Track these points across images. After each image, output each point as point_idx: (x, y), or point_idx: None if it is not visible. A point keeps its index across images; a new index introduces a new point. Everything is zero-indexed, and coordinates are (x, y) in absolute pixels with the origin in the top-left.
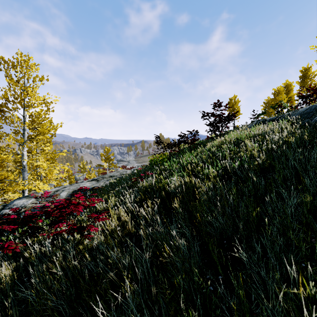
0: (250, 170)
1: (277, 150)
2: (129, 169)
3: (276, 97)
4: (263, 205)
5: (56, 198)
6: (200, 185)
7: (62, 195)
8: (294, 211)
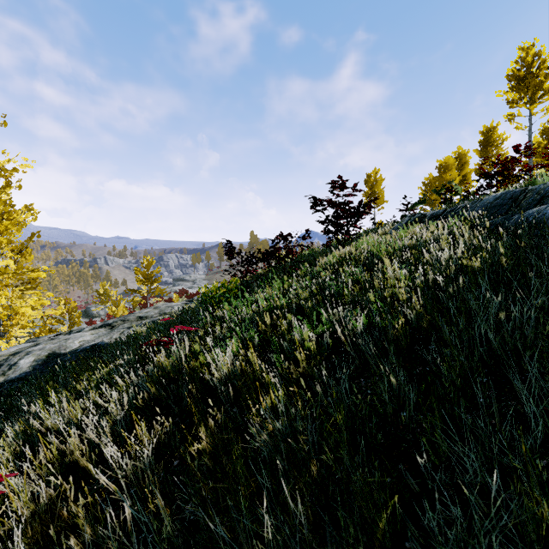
0: (389, 339)
1: (446, 286)
2: (191, 296)
3: (442, 175)
4: (412, 458)
5: (6, 373)
6: (273, 380)
7: (23, 364)
8: (496, 498)
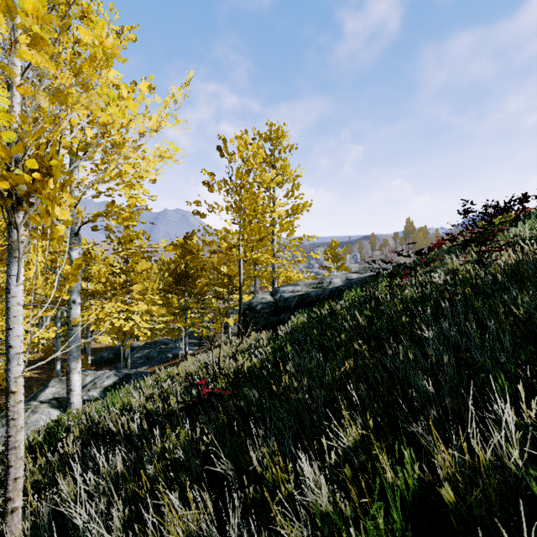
0: None
1: None
2: None
3: None
4: None
5: (330, 284)
6: None
7: (336, 281)
8: None
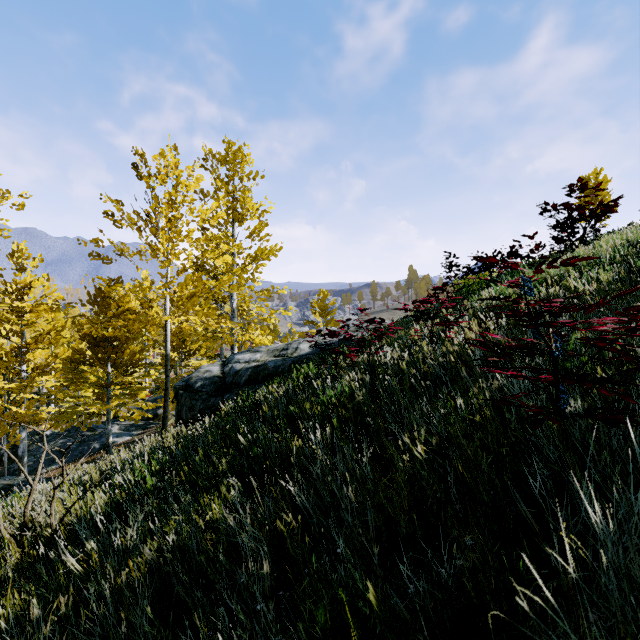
0: None
1: None
2: None
3: None
4: None
5: (296, 352)
6: (587, 289)
7: (303, 347)
8: None
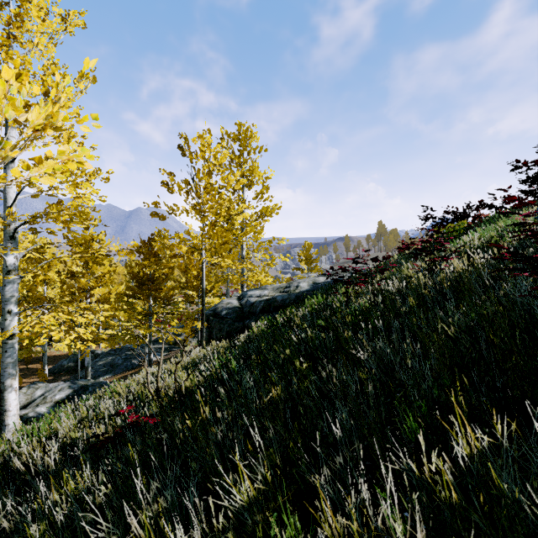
0: None
1: None
2: None
3: None
4: None
5: (297, 289)
6: None
7: (303, 286)
8: None
